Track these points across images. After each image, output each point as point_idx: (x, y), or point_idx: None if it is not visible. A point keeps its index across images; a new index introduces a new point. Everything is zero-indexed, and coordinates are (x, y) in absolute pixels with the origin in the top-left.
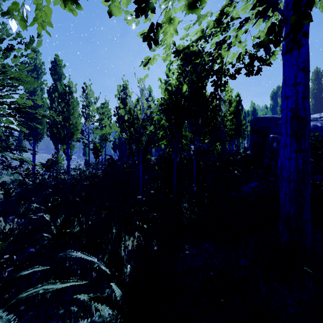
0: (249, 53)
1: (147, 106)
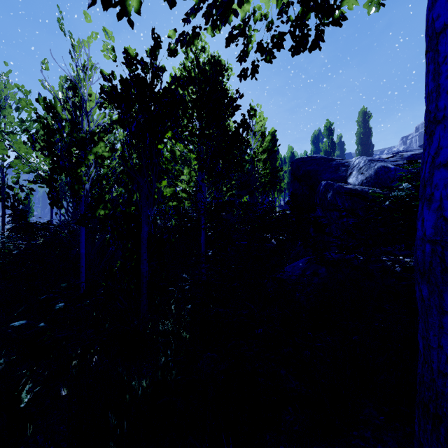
0: None
1: (96, 103)
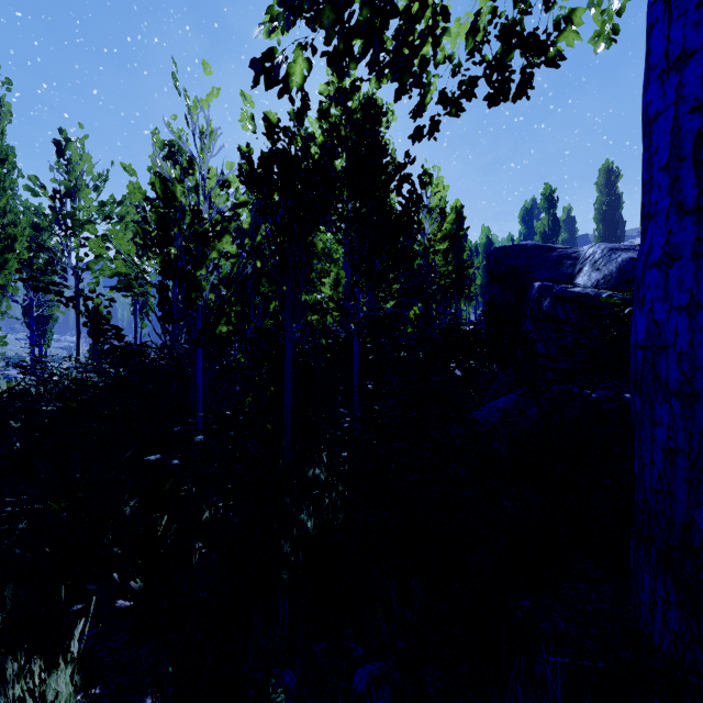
0: (501, 27)
1: (217, 182)
